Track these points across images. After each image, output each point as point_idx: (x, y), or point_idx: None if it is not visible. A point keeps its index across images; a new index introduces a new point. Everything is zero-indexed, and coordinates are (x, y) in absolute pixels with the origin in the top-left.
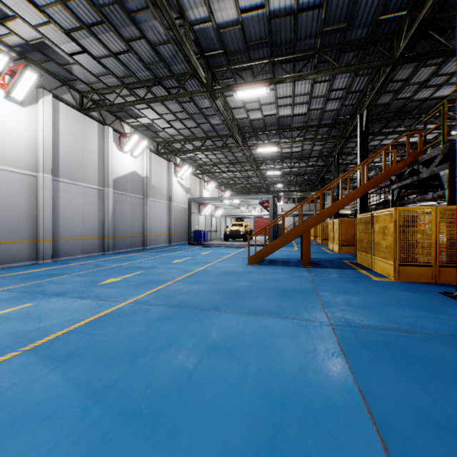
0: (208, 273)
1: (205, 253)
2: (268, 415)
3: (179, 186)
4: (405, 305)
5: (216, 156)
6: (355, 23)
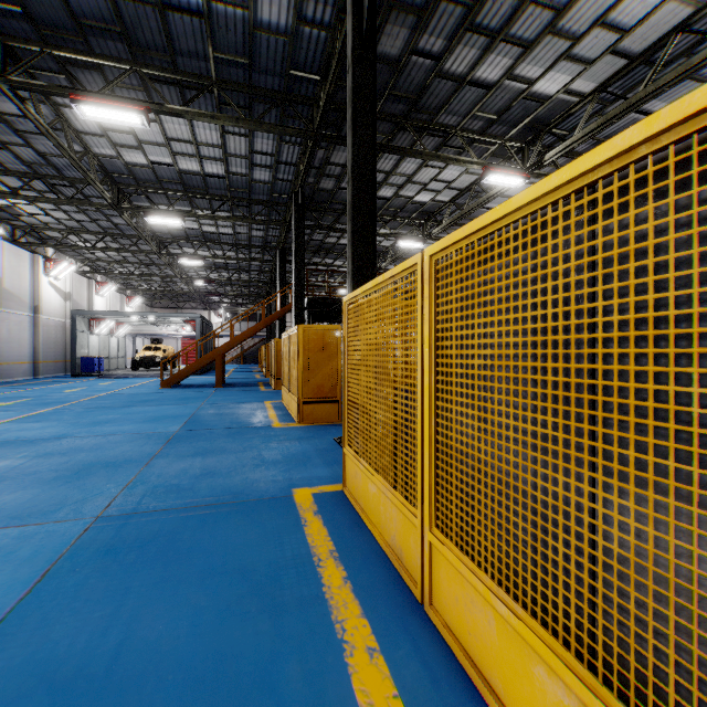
0: (116, 395)
1: (105, 383)
2: (154, 418)
3: (53, 289)
4: (257, 397)
5: (119, 253)
6: (256, 191)
